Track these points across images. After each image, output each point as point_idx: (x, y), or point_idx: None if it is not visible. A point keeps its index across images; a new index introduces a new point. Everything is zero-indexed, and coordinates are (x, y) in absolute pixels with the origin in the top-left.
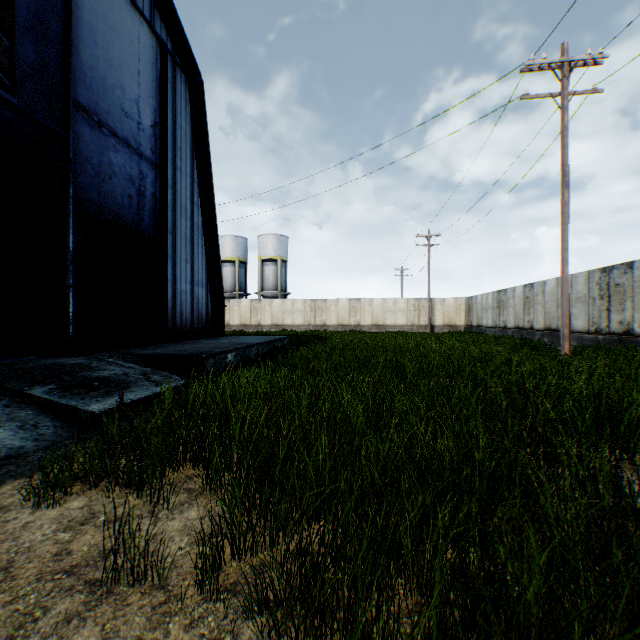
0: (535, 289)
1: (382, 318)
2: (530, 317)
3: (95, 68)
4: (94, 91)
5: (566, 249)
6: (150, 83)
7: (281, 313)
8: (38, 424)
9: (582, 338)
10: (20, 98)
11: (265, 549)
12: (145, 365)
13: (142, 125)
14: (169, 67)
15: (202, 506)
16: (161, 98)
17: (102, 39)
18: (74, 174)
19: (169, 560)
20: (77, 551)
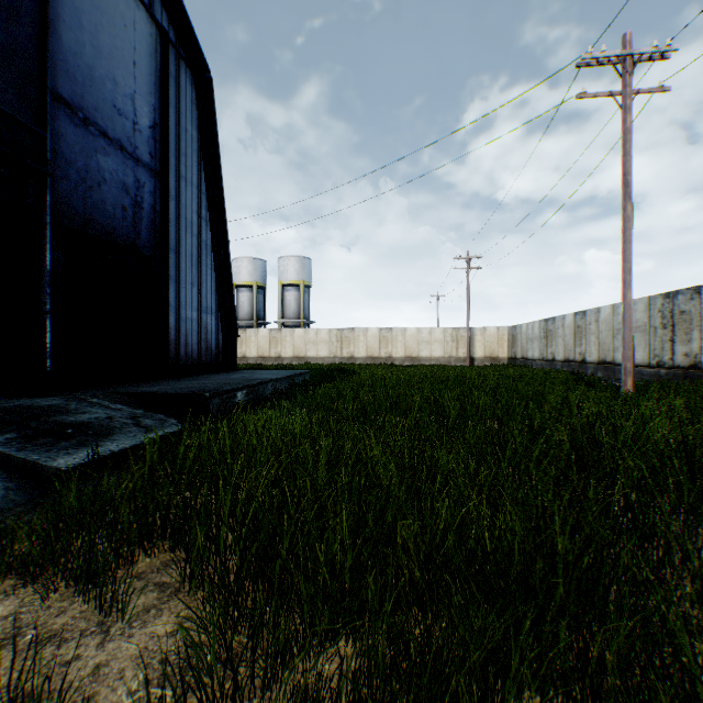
0: (588, 317)
1: (416, 350)
2: (582, 349)
3: (80, 55)
4: (79, 82)
5: (629, 271)
6: (148, 77)
7: (304, 344)
8: None
9: (642, 372)
10: None
11: (254, 695)
12: (136, 406)
13: (139, 125)
14: (172, 60)
15: (175, 613)
16: (162, 95)
17: (89, 21)
18: (53, 179)
19: None
20: None
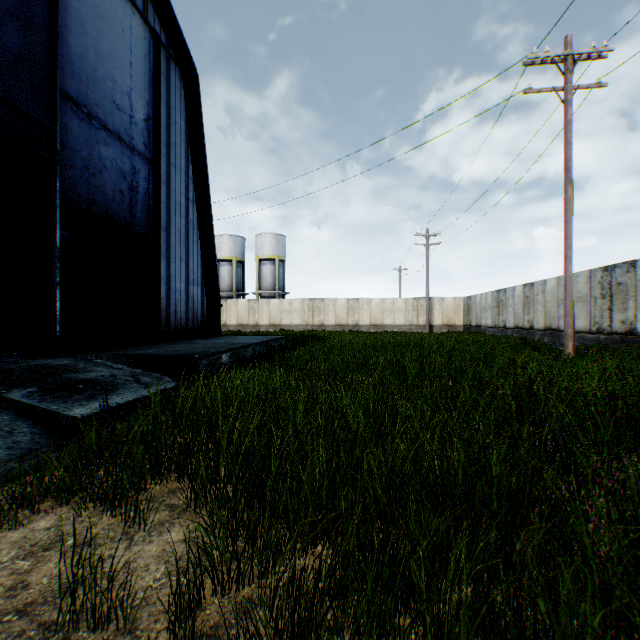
0: (535, 288)
1: (380, 318)
2: (530, 317)
3: (84, 58)
4: (83, 82)
5: (570, 247)
6: (143, 76)
7: (279, 313)
8: (14, 430)
9: (583, 338)
10: (3, 86)
11: (253, 581)
12: (135, 366)
13: (134, 118)
14: (163, 60)
15: (184, 526)
16: (154, 91)
17: (92, 28)
18: (62, 167)
19: (141, 595)
20: (35, 584)
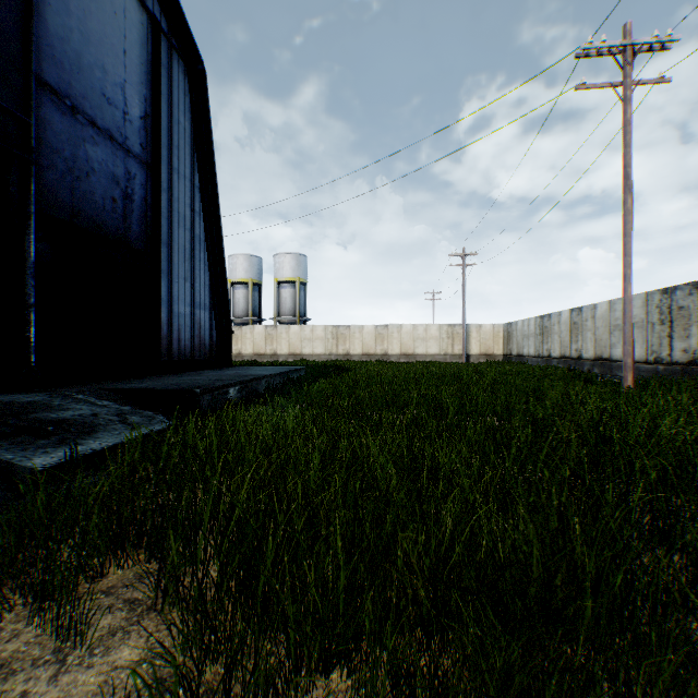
0: (584, 314)
1: (412, 346)
2: (578, 345)
3: (67, 41)
4: (66, 69)
5: (629, 265)
6: (139, 66)
7: (299, 341)
8: None
9: (639, 369)
10: None
11: None
12: (124, 403)
13: (129, 115)
14: (164, 50)
15: (144, 637)
16: (153, 85)
17: (76, 7)
18: (38, 168)
19: None
20: None
